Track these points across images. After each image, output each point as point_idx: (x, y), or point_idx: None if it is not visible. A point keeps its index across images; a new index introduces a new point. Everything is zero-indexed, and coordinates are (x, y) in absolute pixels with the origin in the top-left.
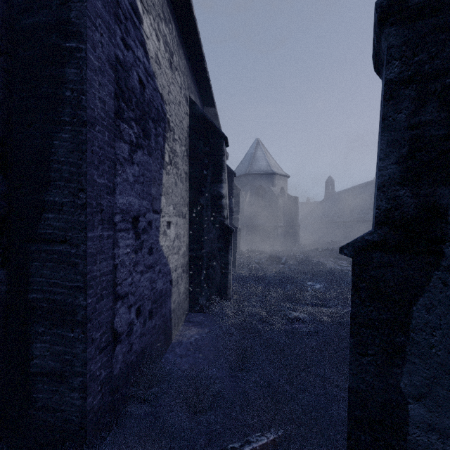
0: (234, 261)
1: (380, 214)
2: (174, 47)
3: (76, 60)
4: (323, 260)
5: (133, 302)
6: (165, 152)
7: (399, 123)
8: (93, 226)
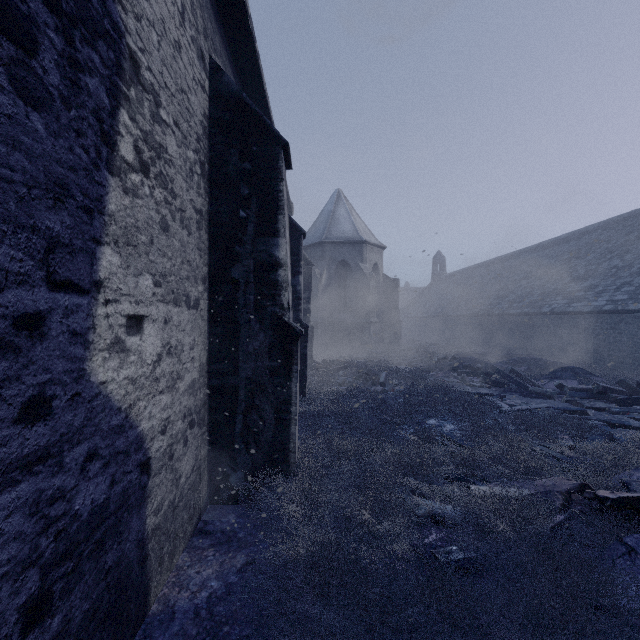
0: (303, 383)
1: None
2: None
3: None
4: (441, 376)
5: None
6: (120, 133)
7: None
8: None
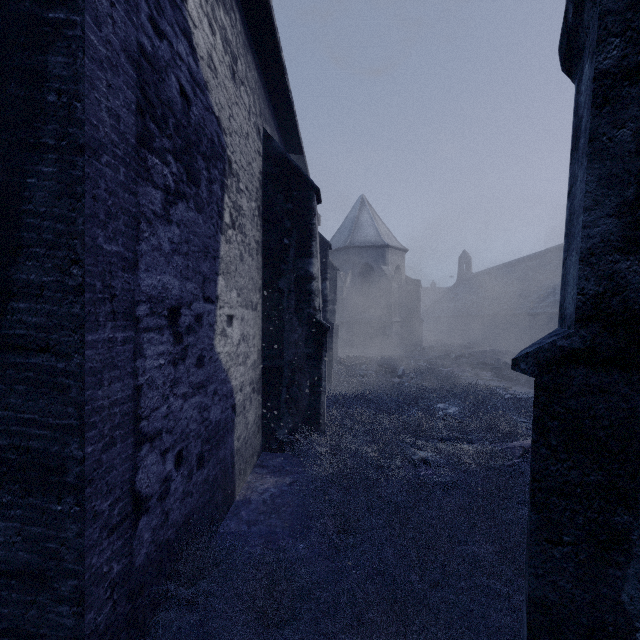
0: (329, 373)
1: (585, 302)
2: (238, 48)
3: (65, 42)
4: (457, 371)
5: (171, 445)
6: (224, 209)
7: (621, 145)
8: (97, 322)
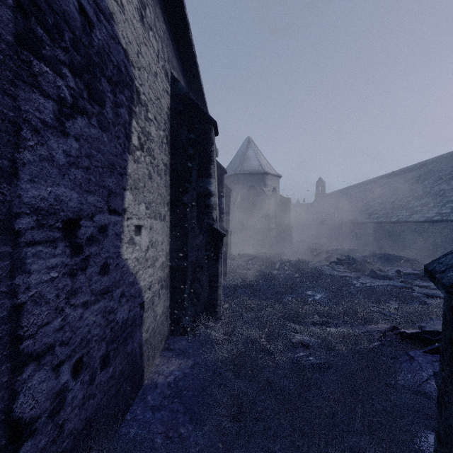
0: (225, 268)
1: None
2: None
3: None
4: (318, 264)
5: (67, 355)
6: (132, 132)
7: None
8: None
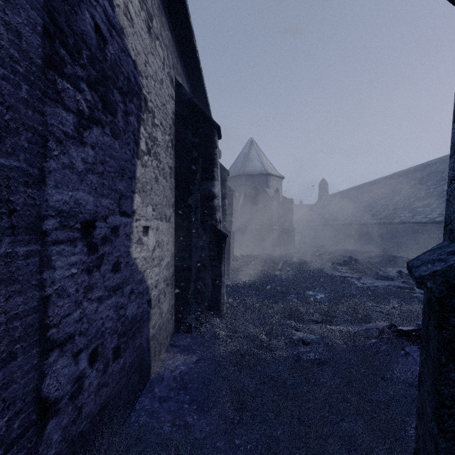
0: (227, 268)
1: None
2: (153, 9)
3: None
4: (320, 265)
5: (85, 345)
6: (140, 138)
7: None
8: None
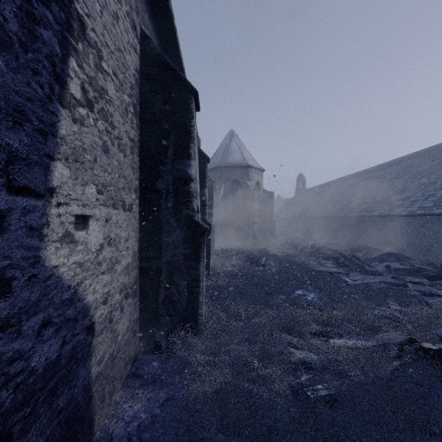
0: (207, 265)
1: None
2: None
3: None
4: (304, 259)
5: None
6: (70, 76)
7: None
8: None
